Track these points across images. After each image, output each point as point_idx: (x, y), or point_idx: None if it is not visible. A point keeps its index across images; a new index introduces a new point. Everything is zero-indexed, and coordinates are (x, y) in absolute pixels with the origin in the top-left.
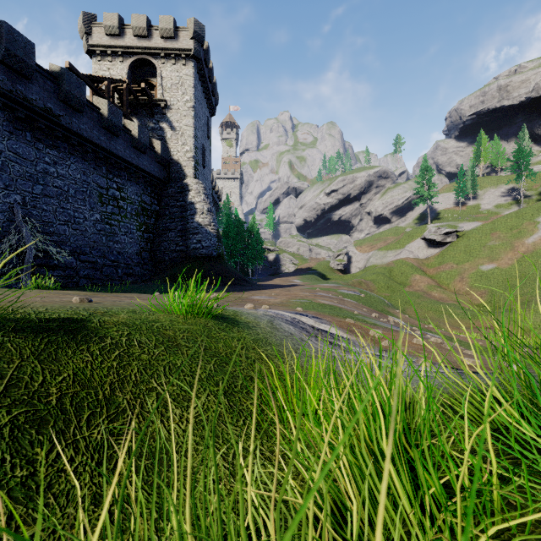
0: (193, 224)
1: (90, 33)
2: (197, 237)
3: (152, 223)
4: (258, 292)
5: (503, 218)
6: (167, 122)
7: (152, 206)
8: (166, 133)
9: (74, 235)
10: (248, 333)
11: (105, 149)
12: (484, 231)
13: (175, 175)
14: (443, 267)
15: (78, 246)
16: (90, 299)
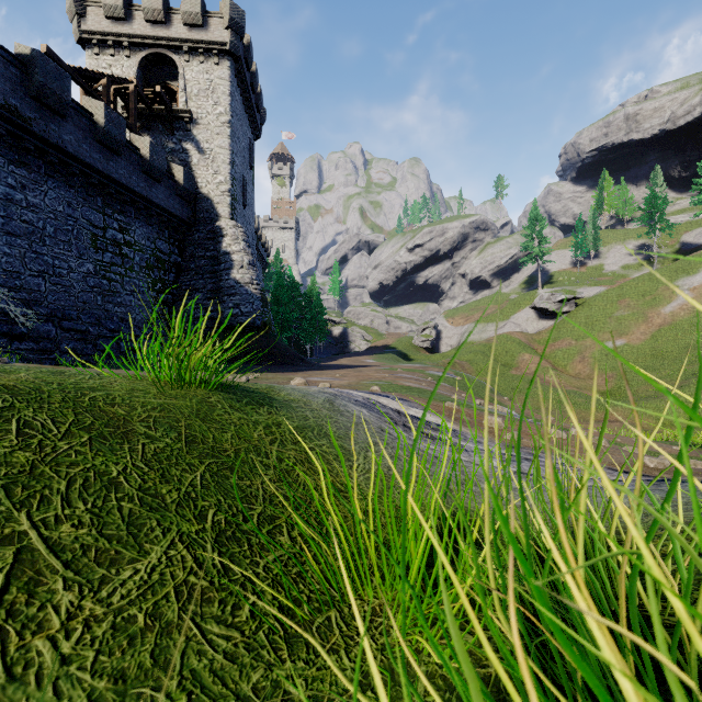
0: (228, 282)
1: (82, 14)
2: (234, 299)
3: (171, 280)
4: (317, 372)
5: (633, 281)
6: (193, 141)
7: (171, 257)
8: (192, 156)
9: (54, 292)
10: (289, 417)
11: (100, 172)
12: (610, 297)
13: (204, 215)
14: (558, 344)
15: (59, 308)
16: (6, 361)
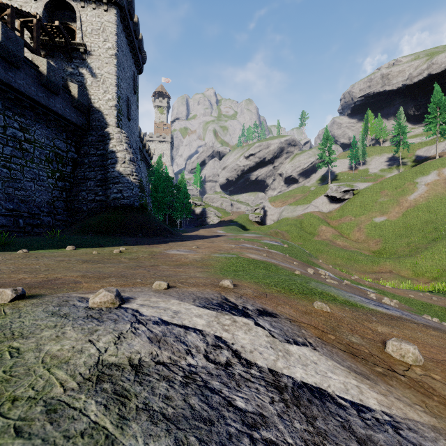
0: (113, 173)
1: None
2: (117, 186)
3: (68, 171)
4: (178, 244)
5: (389, 179)
6: (87, 68)
7: (68, 153)
8: (86, 79)
9: None
10: None
11: None
12: (375, 189)
13: (96, 123)
14: (343, 219)
15: None
16: None
